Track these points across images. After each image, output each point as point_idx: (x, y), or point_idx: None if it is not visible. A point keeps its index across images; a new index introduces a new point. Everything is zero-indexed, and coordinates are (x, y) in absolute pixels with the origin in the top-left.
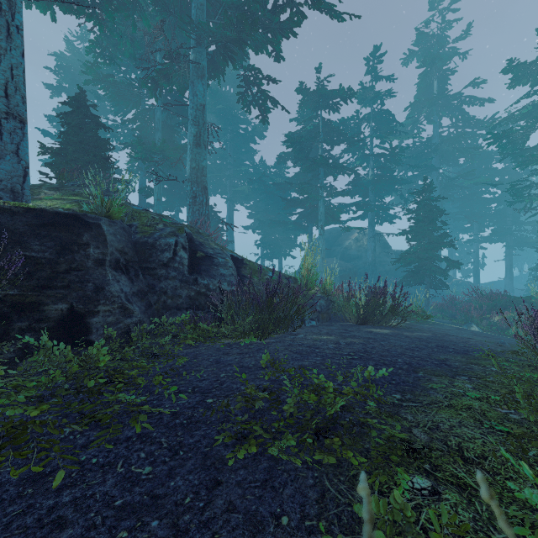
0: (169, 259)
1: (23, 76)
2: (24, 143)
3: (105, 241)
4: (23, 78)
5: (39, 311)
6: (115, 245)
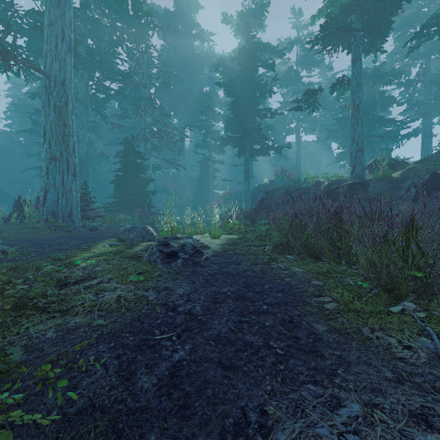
0: (402, 194)
1: (362, 134)
2: (363, 158)
3: (367, 191)
4: (362, 135)
5: None
6: (373, 191)
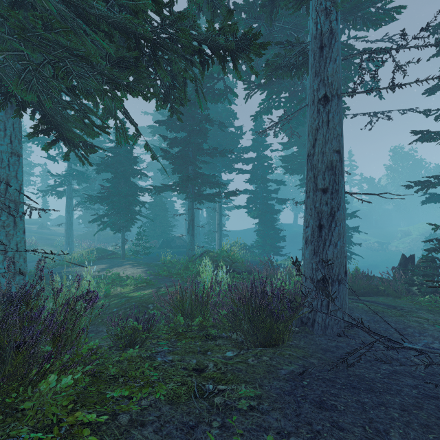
0: None
1: None
2: None
3: None
4: None
5: None
6: None
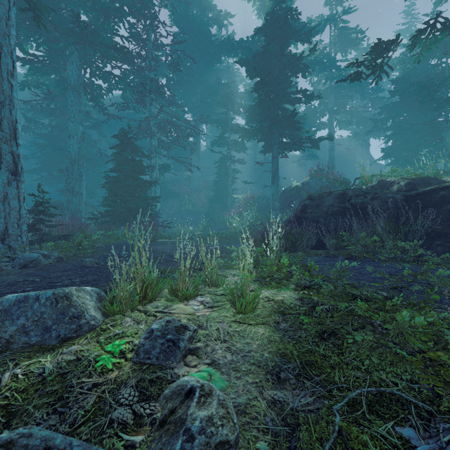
0: None
1: None
2: None
3: None
4: None
5: (448, 237)
6: None
